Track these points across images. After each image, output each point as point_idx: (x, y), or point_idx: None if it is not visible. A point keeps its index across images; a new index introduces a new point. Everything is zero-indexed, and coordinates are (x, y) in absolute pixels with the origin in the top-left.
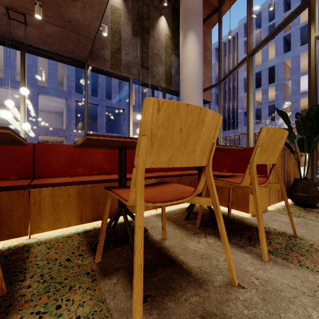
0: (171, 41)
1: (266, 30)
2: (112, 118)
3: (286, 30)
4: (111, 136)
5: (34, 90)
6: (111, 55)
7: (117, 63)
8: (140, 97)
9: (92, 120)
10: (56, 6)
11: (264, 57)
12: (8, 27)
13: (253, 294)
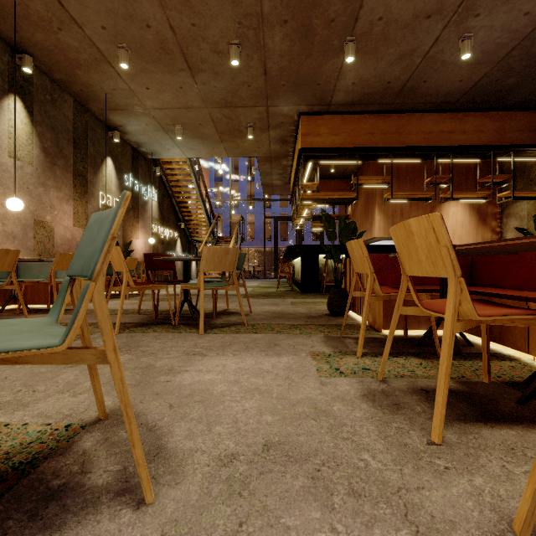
0: None
1: None
2: None
3: None
4: (469, 244)
5: None
6: None
7: None
8: None
9: None
10: None
11: None
12: None
13: (416, 443)
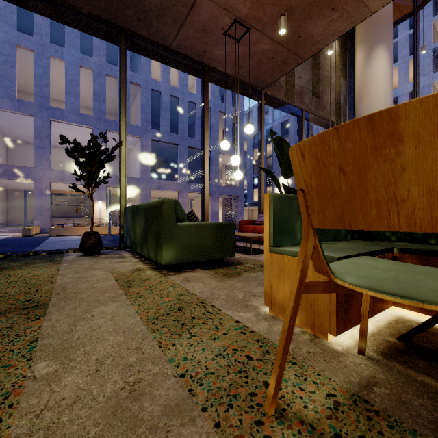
0: (340, 58)
1: (406, 41)
2: (189, 163)
3: (435, 40)
4: None
5: (102, 126)
6: (285, 78)
7: (291, 89)
8: (230, 135)
9: (162, 165)
10: (302, 17)
11: (402, 78)
12: (209, 45)
13: None
